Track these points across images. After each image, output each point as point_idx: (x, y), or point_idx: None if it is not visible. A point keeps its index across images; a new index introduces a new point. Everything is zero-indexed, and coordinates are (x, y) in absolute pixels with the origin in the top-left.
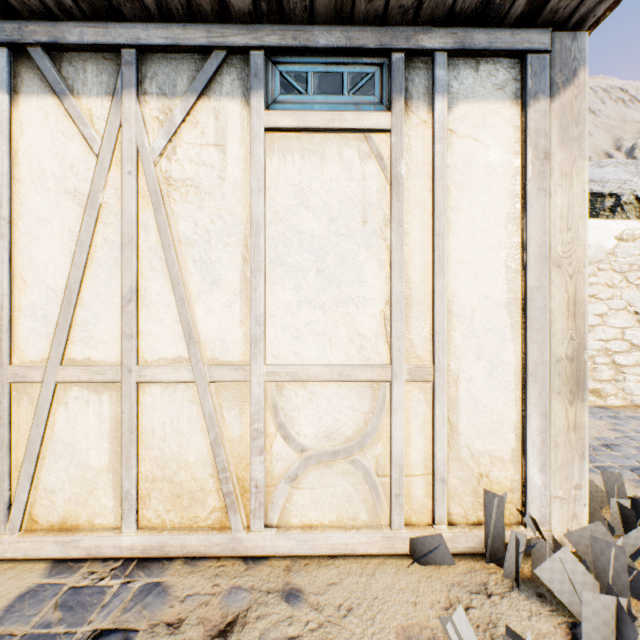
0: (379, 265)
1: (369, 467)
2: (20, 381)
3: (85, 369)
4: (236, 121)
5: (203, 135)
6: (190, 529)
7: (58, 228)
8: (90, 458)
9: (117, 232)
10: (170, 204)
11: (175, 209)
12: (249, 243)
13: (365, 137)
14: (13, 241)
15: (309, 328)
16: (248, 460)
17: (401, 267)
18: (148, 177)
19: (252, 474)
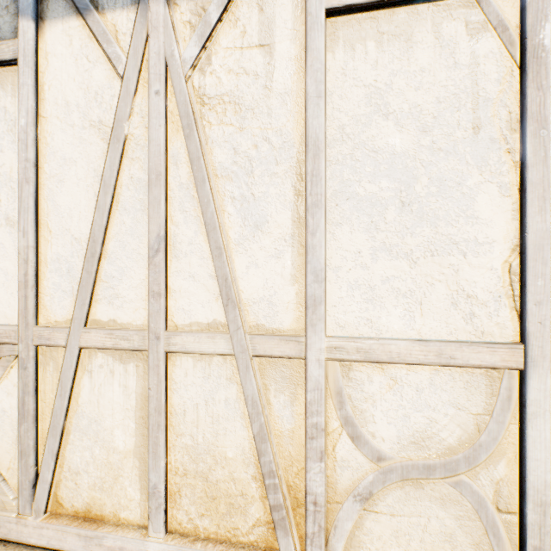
0: (500, 191)
1: (483, 496)
2: (44, 344)
3: (109, 333)
4: (286, 9)
5: (244, 35)
6: (228, 543)
7: (82, 168)
8: (115, 438)
9: (144, 168)
10: (204, 128)
11: (210, 134)
12: (303, 171)
13: (477, 1)
14: (39, 186)
15: (388, 286)
16: (302, 463)
17: (543, 191)
18: (178, 96)
19: (309, 485)
